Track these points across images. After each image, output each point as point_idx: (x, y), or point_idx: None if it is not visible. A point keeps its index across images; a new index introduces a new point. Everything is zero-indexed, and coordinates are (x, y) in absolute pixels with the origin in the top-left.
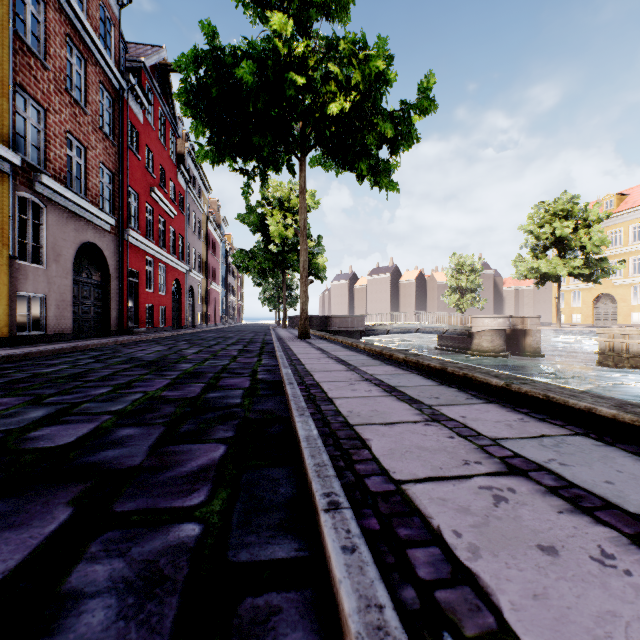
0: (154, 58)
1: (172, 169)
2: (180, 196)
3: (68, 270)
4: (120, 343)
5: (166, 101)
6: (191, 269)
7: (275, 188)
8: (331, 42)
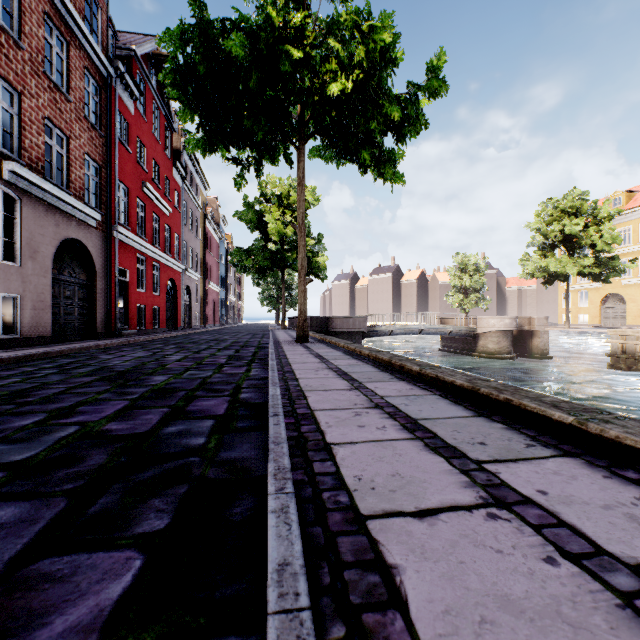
0: (146, 47)
1: (167, 164)
2: (175, 193)
3: (47, 268)
4: (103, 347)
5: (160, 93)
6: (187, 268)
7: (274, 184)
8: (332, 22)
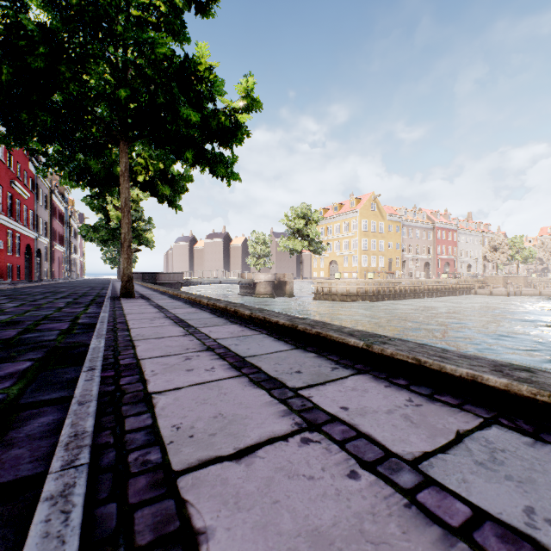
0: None
1: (25, 161)
2: (31, 179)
3: None
4: (7, 288)
5: None
6: (40, 235)
7: None
8: None
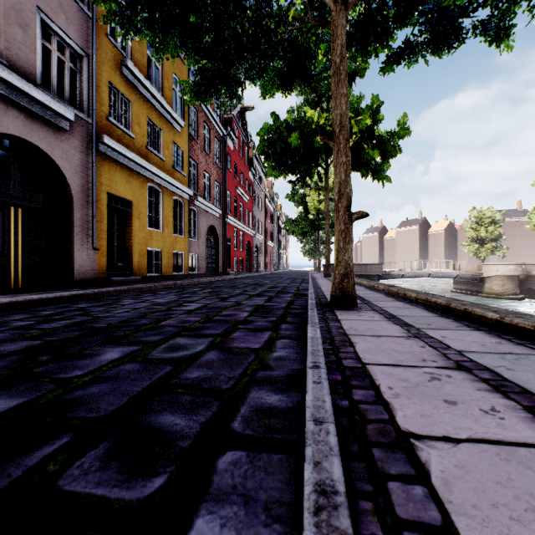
0: (238, 108)
1: (246, 171)
2: (250, 186)
3: (204, 241)
4: (228, 278)
5: (243, 128)
6: (256, 233)
7: None
8: None
